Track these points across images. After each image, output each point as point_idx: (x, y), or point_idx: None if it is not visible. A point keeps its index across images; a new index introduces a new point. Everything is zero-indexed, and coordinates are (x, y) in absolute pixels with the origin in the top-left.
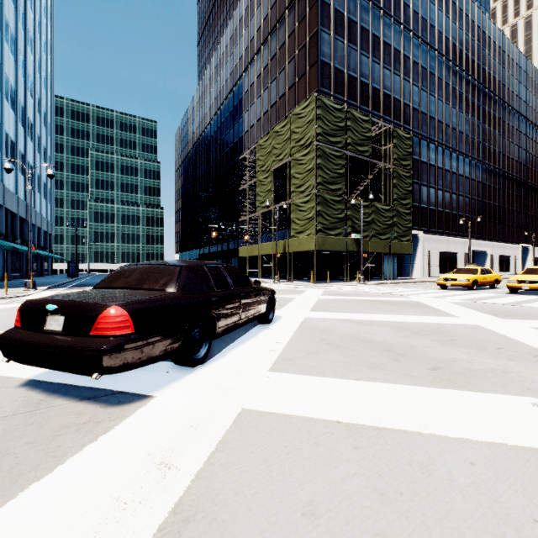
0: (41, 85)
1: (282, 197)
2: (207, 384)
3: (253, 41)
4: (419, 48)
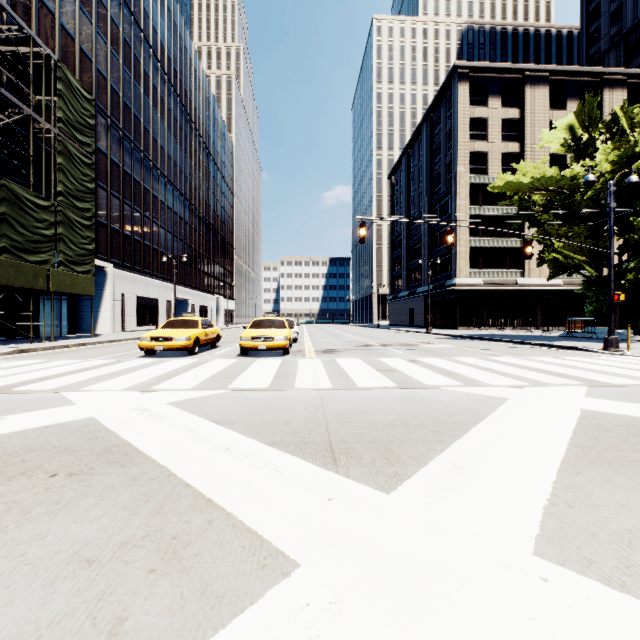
0: None
1: None
2: None
3: None
4: None
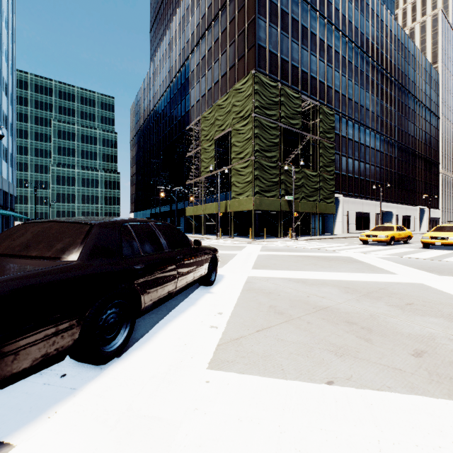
0: (2, 57)
1: (224, 163)
2: (112, 406)
3: (198, 27)
4: (340, 39)
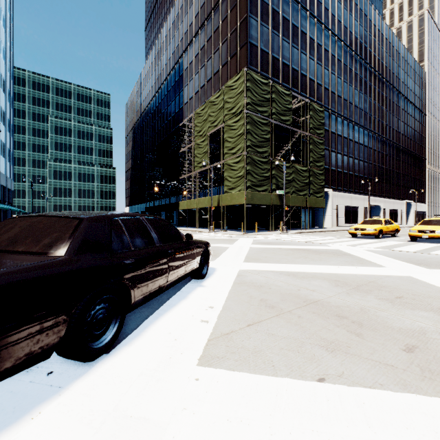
0: None
1: (217, 158)
2: (97, 406)
3: (192, 26)
4: (329, 38)
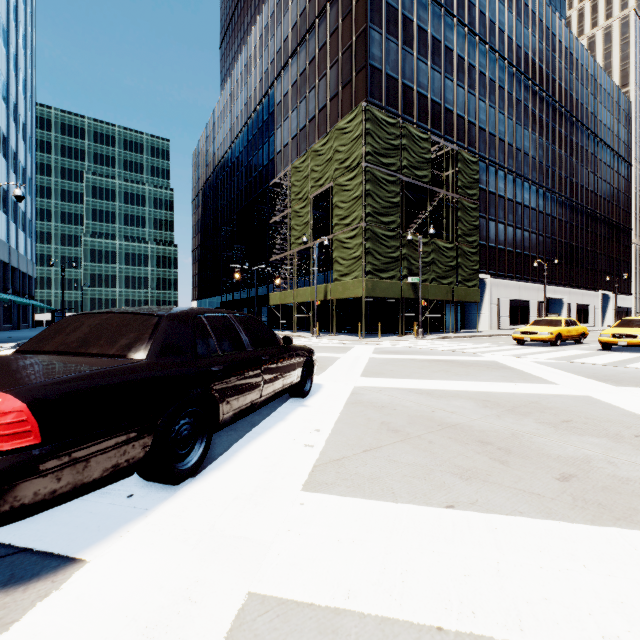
0: (18, 87)
1: (323, 232)
2: (191, 526)
3: (287, 41)
4: (487, 56)
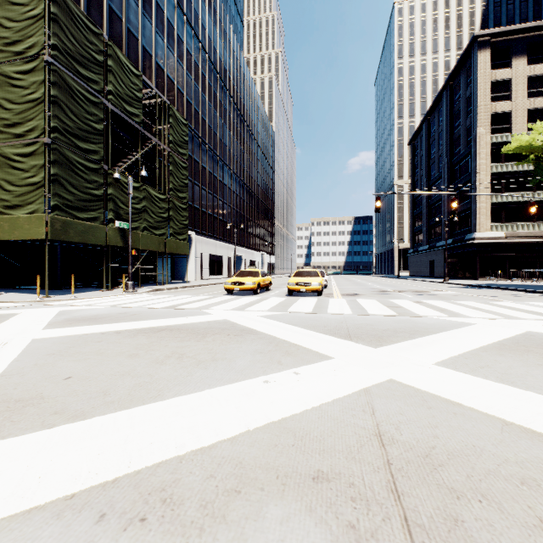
0: None
1: None
2: None
3: None
4: (193, 39)
